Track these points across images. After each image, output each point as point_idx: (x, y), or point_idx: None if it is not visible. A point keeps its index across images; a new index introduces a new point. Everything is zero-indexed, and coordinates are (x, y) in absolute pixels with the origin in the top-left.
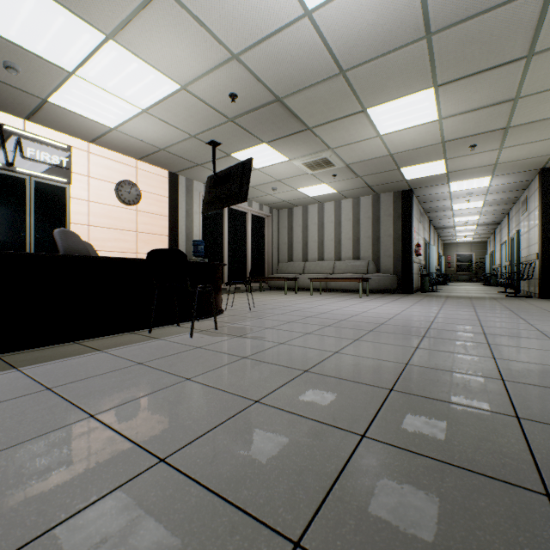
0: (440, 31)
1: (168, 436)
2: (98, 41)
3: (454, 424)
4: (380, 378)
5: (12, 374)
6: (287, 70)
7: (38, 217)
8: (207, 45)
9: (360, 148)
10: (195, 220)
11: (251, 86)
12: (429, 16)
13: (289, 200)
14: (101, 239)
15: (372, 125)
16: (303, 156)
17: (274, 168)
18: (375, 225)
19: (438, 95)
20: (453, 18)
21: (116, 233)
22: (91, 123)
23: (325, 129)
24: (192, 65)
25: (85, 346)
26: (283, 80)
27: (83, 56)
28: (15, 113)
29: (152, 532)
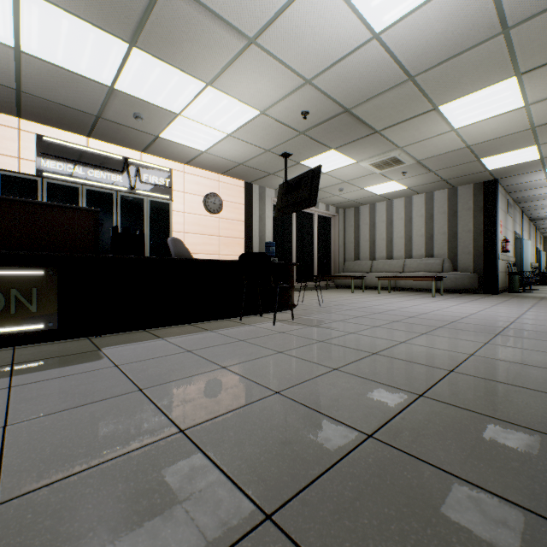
0: (519, 24)
1: (277, 381)
2: (200, 89)
3: (504, 396)
4: (442, 363)
5: (161, 341)
6: (355, 85)
7: (151, 228)
8: (284, 77)
9: (432, 143)
10: (267, 223)
11: (321, 103)
12: (504, 14)
13: (355, 199)
14: (193, 243)
15: (445, 120)
16: (371, 157)
17: (341, 170)
18: (452, 220)
19: (522, 83)
20: (533, 10)
21: (204, 238)
22: (188, 149)
23: (393, 130)
24: (270, 94)
25: (198, 327)
26: (351, 94)
27: (188, 101)
28: (136, 148)
29: (282, 420)
